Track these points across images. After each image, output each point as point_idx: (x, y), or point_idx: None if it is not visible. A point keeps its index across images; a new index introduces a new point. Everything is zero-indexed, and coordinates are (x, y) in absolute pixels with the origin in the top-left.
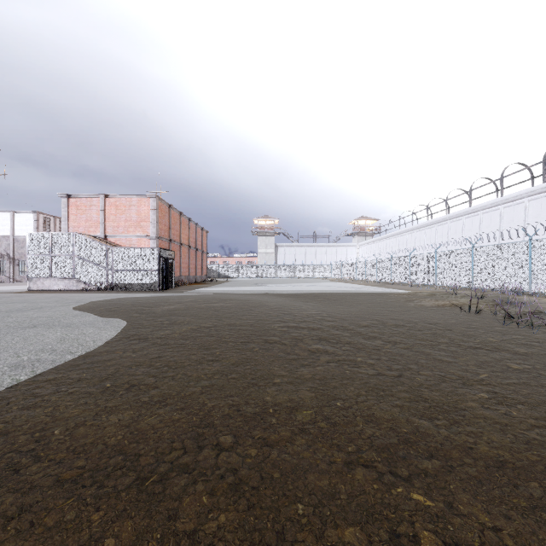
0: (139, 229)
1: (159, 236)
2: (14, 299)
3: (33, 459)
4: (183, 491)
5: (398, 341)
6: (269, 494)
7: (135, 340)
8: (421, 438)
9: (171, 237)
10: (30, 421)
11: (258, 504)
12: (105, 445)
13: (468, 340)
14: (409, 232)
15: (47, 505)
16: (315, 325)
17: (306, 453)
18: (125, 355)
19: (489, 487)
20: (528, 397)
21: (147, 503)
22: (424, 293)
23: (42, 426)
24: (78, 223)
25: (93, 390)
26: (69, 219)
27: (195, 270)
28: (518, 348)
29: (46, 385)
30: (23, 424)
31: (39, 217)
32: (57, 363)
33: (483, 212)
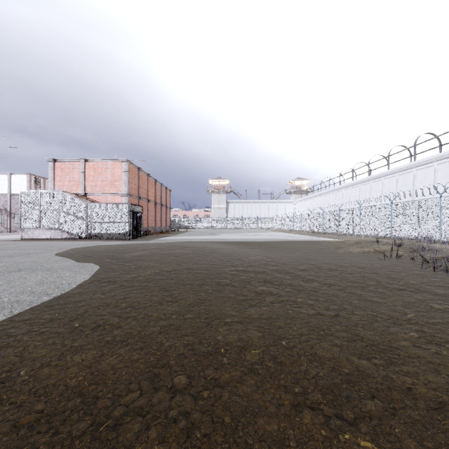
0: (113, 187)
1: (130, 194)
2: (7, 246)
3: None
4: (136, 439)
5: (333, 283)
6: (220, 441)
7: (105, 283)
8: (362, 379)
9: (140, 195)
10: None
11: None
12: (65, 387)
13: (393, 283)
14: (337, 190)
15: None
16: (260, 269)
17: (255, 395)
18: (95, 296)
19: (433, 432)
20: None
21: None
22: (351, 241)
23: (9, 366)
24: (63, 182)
25: (62, 330)
26: (55, 180)
27: (160, 222)
28: (437, 289)
29: (21, 325)
30: None
31: (31, 178)
32: (34, 304)
33: (399, 173)
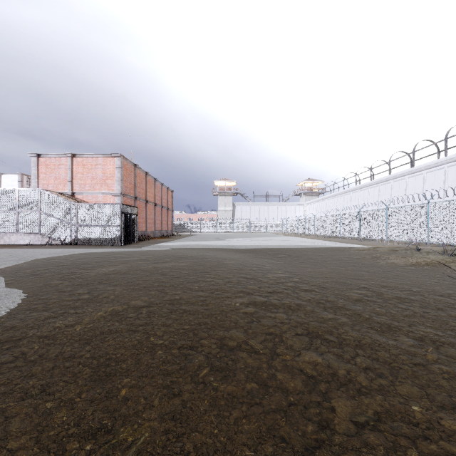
0: (105, 186)
1: (123, 193)
2: None
3: None
4: None
5: (434, 338)
6: None
7: None
8: None
9: (136, 195)
10: None
11: None
12: None
13: None
14: (353, 191)
15: None
16: (290, 300)
17: None
18: None
19: None
20: None
21: None
22: (383, 248)
23: None
24: (48, 180)
25: None
26: (39, 177)
27: (161, 226)
28: None
29: None
30: None
31: (23, 179)
32: None
33: (426, 171)
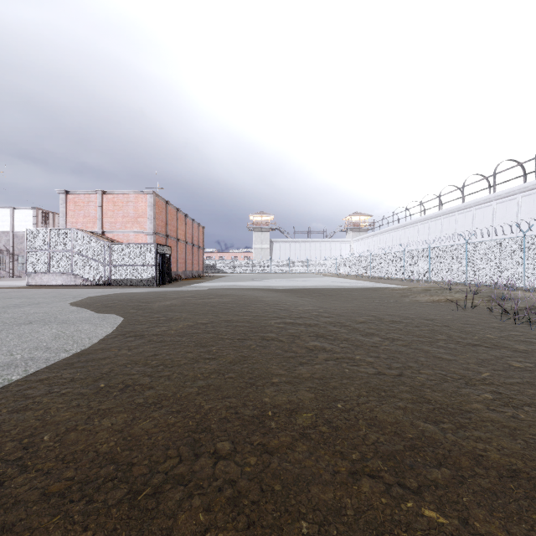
0: (136, 224)
1: (156, 232)
2: (12, 294)
3: (19, 469)
4: (178, 507)
5: (396, 338)
6: (270, 510)
7: (131, 337)
8: (428, 444)
9: (167, 233)
10: (19, 426)
11: (259, 522)
12: (96, 453)
13: (466, 337)
14: (402, 228)
15: (31, 524)
16: (311, 321)
17: (308, 461)
18: (121, 353)
19: (505, 501)
20: (534, 397)
21: (139, 521)
22: (418, 288)
23: (31, 431)
24: (76, 219)
25: (86, 391)
26: (67, 215)
27: (192, 266)
28: (517, 345)
29: (38, 385)
30: (11, 429)
31: (38, 213)
32: (51, 362)
33: (476, 208)
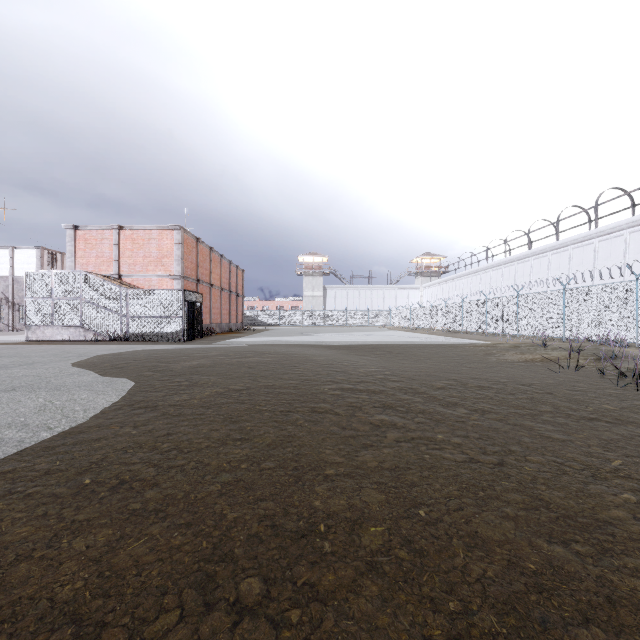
0: (160, 267)
1: (184, 276)
2: (3, 351)
3: None
4: None
5: (487, 409)
6: None
7: (140, 409)
8: (561, 582)
9: (199, 277)
10: None
11: None
12: (50, 603)
13: (578, 408)
14: (483, 271)
15: None
16: (376, 387)
17: (382, 618)
18: (122, 431)
19: None
20: None
21: None
22: (505, 344)
23: None
24: (87, 259)
25: (62, 490)
26: (76, 255)
27: (229, 317)
28: None
29: None
30: None
31: (44, 254)
32: (25, 445)
33: (573, 246)
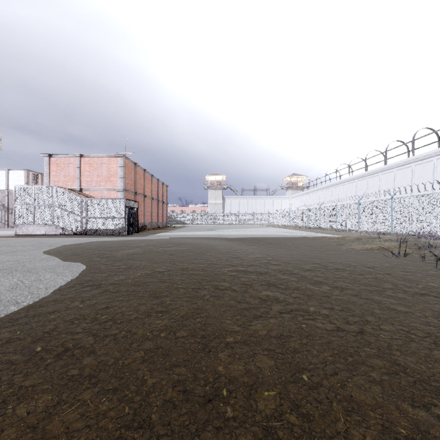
0: (109, 183)
1: (125, 189)
2: None
3: None
4: None
5: (344, 287)
6: None
7: (87, 287)
8: None
9: (136, 190)
10: None
11: None
12: None
13: (411, 286)
14: (333, 186)
15: None
16: (262, 269)
17: None
18: (72, 305)
19: None
20: None
21: None
22: (351, 237)
23: None
24: (58, 178)
25: (17, 357)
26: (50, 175)
27: (157, 218)
28: None
29: None
30: None
31: (29, 174)
32: None
33: (397, 169)
